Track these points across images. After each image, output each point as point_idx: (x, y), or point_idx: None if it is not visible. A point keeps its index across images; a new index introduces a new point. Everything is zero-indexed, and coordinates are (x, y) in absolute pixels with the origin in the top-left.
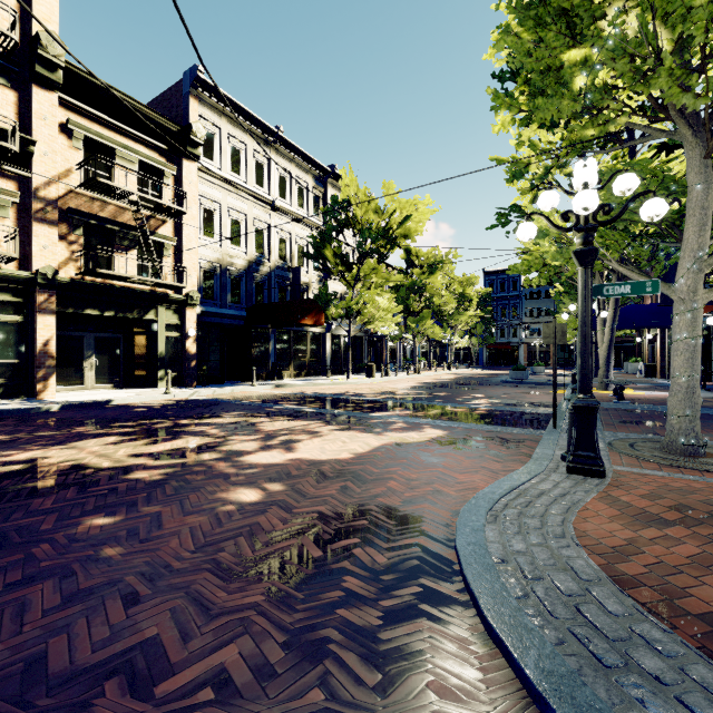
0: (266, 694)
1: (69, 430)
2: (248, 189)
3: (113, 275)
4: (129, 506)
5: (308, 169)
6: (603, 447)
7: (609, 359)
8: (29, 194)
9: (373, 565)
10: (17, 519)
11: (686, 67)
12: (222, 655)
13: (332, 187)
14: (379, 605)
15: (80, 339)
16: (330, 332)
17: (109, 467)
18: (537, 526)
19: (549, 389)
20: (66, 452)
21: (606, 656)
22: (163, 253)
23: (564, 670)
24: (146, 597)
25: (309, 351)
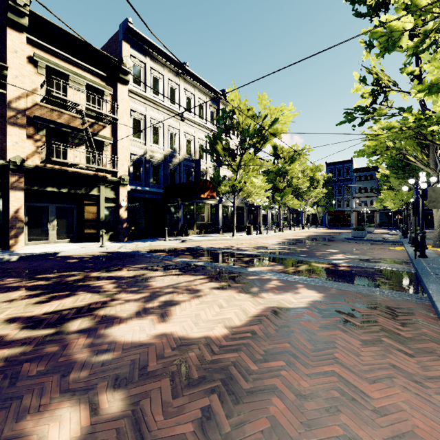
0: None
1: None
2: (164, 106)
3: (64, 163)
4: None
5: (206, 93)
6: None
7: None
8: (5, 105)
9: None
10: None
11: None
12: None
13: (223, 105)
14: None
15: (46, 208)
16: (221, 203)
17: None
18: None
19: (388, 245)
20: None
21: None
22: (103, 148)
23: None
24: None
25: (207, 216)
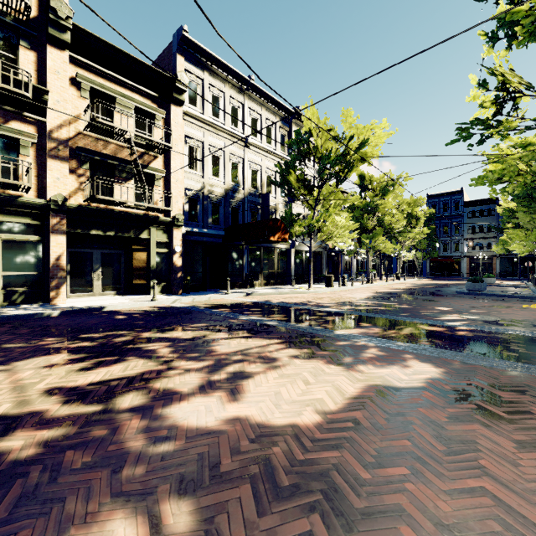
0: None
1: (36, 342)
2: (226, 129)
3: (111, 201)
4: None
5: (275, 112)
6: None
7: None
8: (46, 136)
9: None
10: None
11: None
12: None
13: (296, 126)
14: None
15: (90, 254)
16: (294, 248)
17: None
18: None
19: (518, 302)
20: None
21: None
22: (154, 183)
23: None
24: None
25: (276, 264)
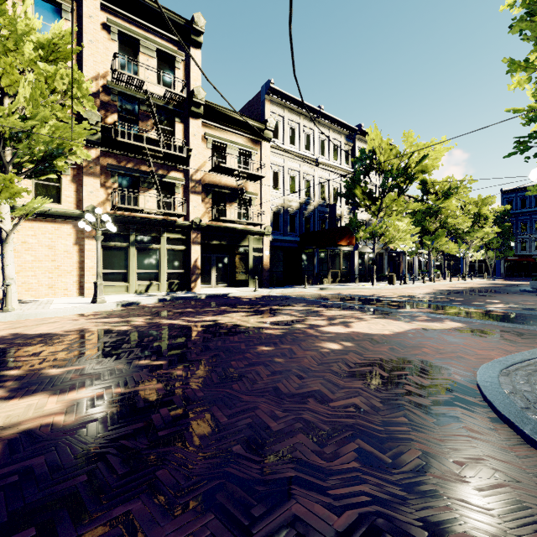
0: (379, 414)
1: (218, 308)
2: (300, 154)
3: (226, 220)
4: (274, 344)
5: (340, 131)
6: None
7: None
8: (188, 179)
9: (421, 383)
10: (228, 343)
11: None
12: (352, 400)
13: (359, 141)
14: (428, 398)
15: (209, 258)
16: (357, 250)
17: (251, 326)
18: None
19: None
20: (226, 318)
21: None
22: (251, 203)
23: None
24: (306, 377)
25: (341, 264)
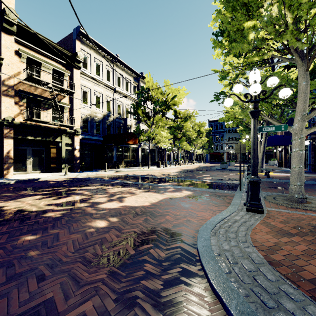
0: None
1: (18, 193)
2: (103, 82)
3: (40, 121)
4: (44, 230)
5: (130, 74)
6: (261, 199)
7: (263, 159)
8: (0, 83)
9: (159, 257)
10: None
11: (298, 30)
12: (84, 307)
13: (141, 82)
14: (161, 278)
15: (25, 150)
16: (140, 147)
17: (36, 210)
18: (234, 237)
19: (237, 172)
20: (15, 203)
21: (268, 302)
22: (64, 111)
23: (249, 310)
24: (48, 277)
25: (131, 155)
